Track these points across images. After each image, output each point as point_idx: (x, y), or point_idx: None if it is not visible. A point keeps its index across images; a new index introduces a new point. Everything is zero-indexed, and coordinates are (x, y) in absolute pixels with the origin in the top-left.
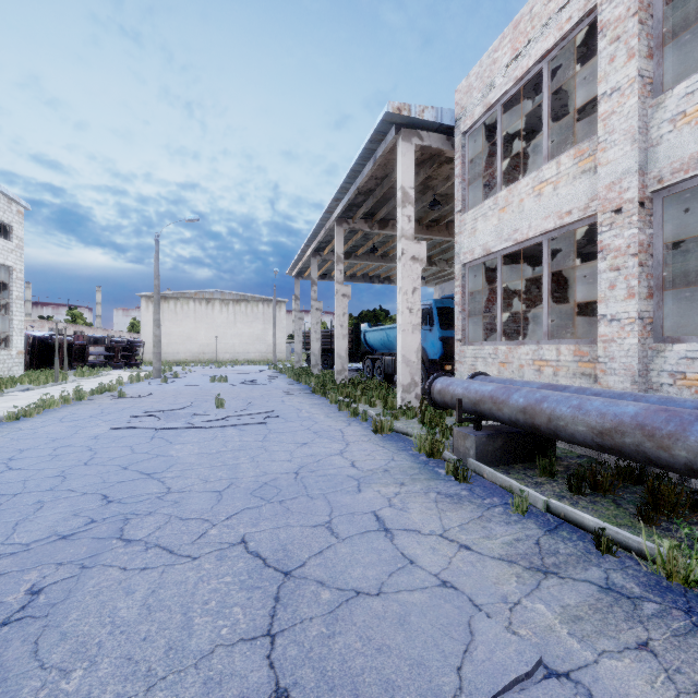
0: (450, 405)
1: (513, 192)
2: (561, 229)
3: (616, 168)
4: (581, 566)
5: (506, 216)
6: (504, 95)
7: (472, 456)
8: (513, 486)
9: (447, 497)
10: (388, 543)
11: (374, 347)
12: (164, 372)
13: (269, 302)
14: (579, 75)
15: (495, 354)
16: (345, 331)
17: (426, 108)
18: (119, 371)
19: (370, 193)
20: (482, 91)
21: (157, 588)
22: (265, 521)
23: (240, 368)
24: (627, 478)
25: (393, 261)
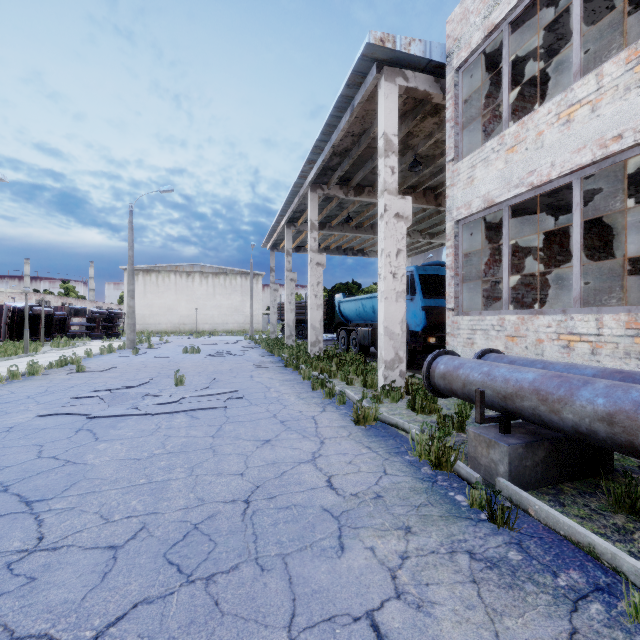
0: (461, 394)
1: (526, 125)
2: (601, 162)
3: None
4: None
5: (517, 156)
6: (513, 10)
7: (503, 474)
8: (597, 547)
9: (490, 569)
10: None
11: (349, 318)
12: (140, 343)
13: (247, 275)
14: None
15: (501, 326)
16: (319, 301)
17: (413, 41)
18: (98, 341)
19: (346, 154)
20: (482, 12)
21: None
22: None
23: (217, 338)
24: None
25: (367, 232)
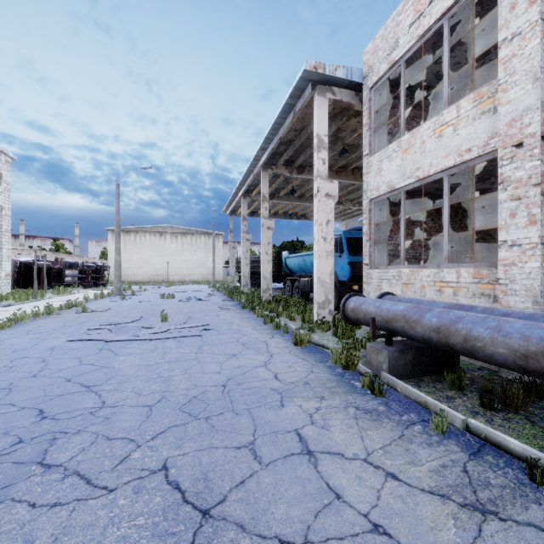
0: (363, 322)
1: (415, 135)
2: (460, 166)
3: (517, 106)
4: (520, 503)
5: (409, 156)
6: (407, 52)
7: (385, 370)
8: (428, 402)
9: (366, 413)
10: (312, 471)
11: (293, 270)
12: (124, 290)
13: (210, 235)
14: (472, 34)
15: (399, 277)
16: (269, 257)
17: (338, 67)
18: (89, 289)
19: (290, 143)
20: (387, 50)
21: (61, 534)
22: (189, 442)
23: (186, 287)
24: (533, 392)
25: (308, 201)
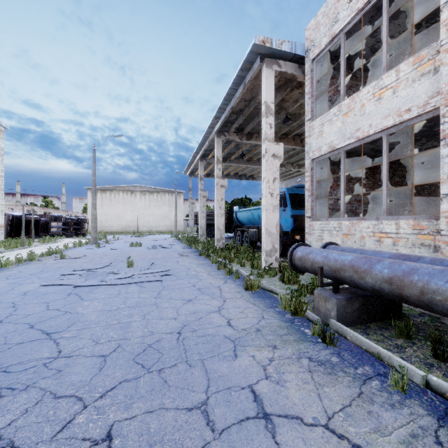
0: (310, 270)
1: (355, 100)
2: (399, 125)
3: None
4: None
5: (349, 119)
6: (347, 25)
7: (333, 317)
8: (381, 354)
9: (320, 365)
10: (270, 442)
11: (243, 222)
12: (100, 239)
13: (173, 193)
14: (407, 8)
15: (339, 228)
16: (222, 211)
17: (284, 42)
18: (70, 238)
19: (240, 112)
20: (328, 25)
21: None
22: (139, 402)
23: (152, 236)
24: None
25: (255, 163)
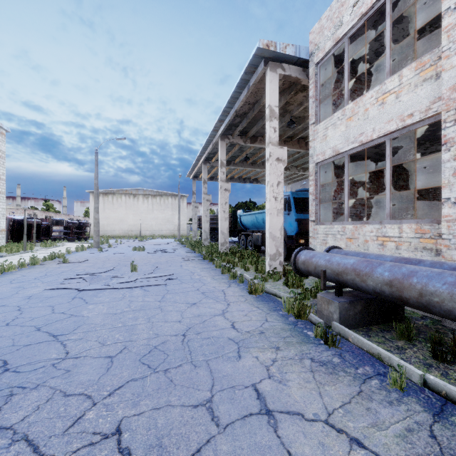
0: (313, 273)
1: (358, 104)
2: (402, 130)
3: None
4: None
5: (353, 123)
6: (350, 29)
7: (336, 319)
8: (381, 355)
9: (322, 366)
10: (272, 435)
11: (247, 226)
12: (102, 243)
13: (176, 196)
14: (410, 13)
15: (343, 232)
16: (226, 215)
17: (288, 45)
18: (72, 243)
19: (244, 116)
20: (332, 29)
21: None
22: (146, 399)
23: (155, 240)
24: None
25: (259, 167)
